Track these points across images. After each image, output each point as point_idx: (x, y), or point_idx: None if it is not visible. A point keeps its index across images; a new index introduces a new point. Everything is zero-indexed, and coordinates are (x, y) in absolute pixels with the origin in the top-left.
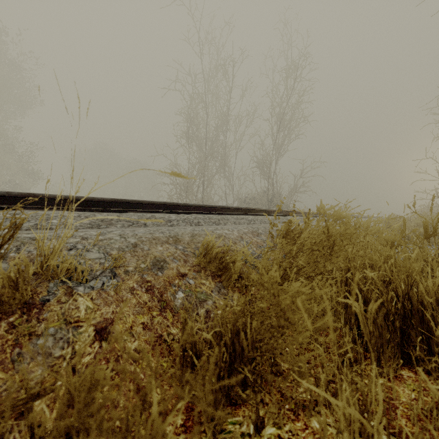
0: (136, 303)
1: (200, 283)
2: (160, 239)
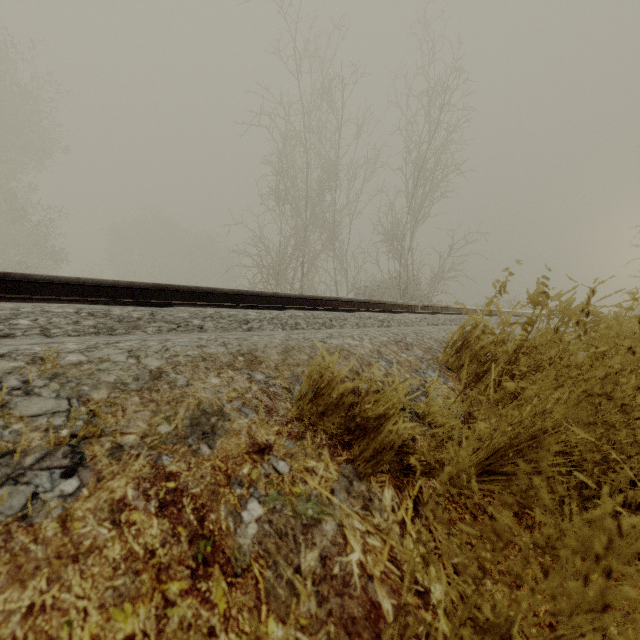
0: (119, 559)
1: (304, 469)
2: (216, 359)
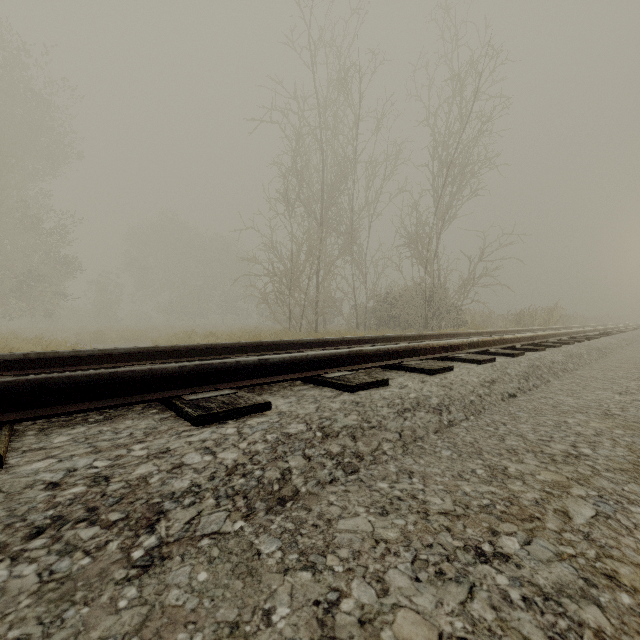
0: None
1: None
2: None
